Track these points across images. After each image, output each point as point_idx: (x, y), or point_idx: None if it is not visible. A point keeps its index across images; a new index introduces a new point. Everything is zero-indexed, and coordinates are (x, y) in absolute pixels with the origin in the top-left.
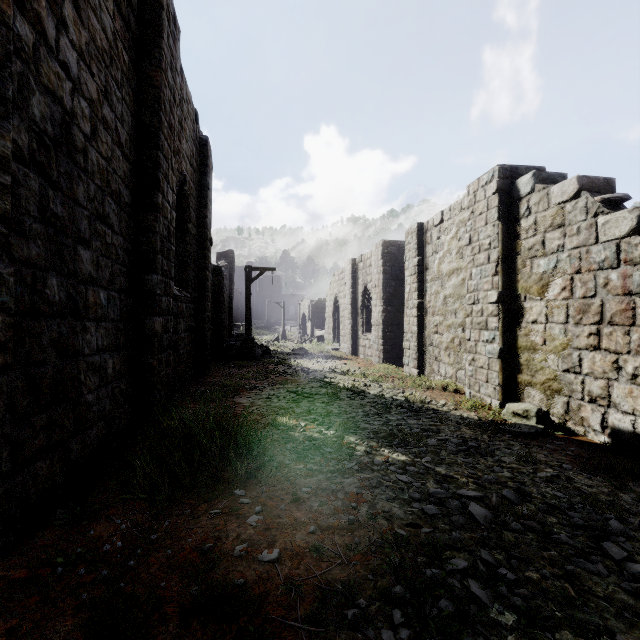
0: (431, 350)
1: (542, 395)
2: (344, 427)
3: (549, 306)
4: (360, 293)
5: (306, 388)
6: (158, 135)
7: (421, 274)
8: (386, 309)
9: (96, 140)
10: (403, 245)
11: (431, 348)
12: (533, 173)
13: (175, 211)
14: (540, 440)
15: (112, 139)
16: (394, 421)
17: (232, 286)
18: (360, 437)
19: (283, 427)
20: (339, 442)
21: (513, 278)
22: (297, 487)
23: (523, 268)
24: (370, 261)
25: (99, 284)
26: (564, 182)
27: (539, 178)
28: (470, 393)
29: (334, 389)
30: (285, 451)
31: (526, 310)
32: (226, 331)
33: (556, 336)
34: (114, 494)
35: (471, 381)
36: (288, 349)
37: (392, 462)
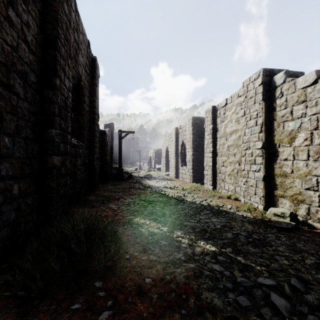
0: (220, 176)
1: (291, 203)
2: (173, 225)
3: (295, 150)
4: (180, 145)
5: (151, 197)
6: (56, 41)
7: (214, 134)
8: (194, 153)
9: (0, 30)
10: (203, 119)
11: (220, 174)
12: (285, 71)
13: (71, 93)
14: (295, 233)
15: (18, 35)
16: (203, 219)
17: (112, 142)
18: (184, 232)
19: (135, 225)
20: (171, 237)
21: (271, 134)
22: (142, 277)
23: (278, 128)
24: (185, 128)
25: (3, 132)
26: (306, 75)
27: (288, 74)
28: (244, 200)
29: (166, 198)
30: (135, 244)
31: (280, 153)
32: (109, 165)
33: (300, 168)
34: (0, 289)
35: (245, 194)
36: (142, 175)
37: (207, 252)
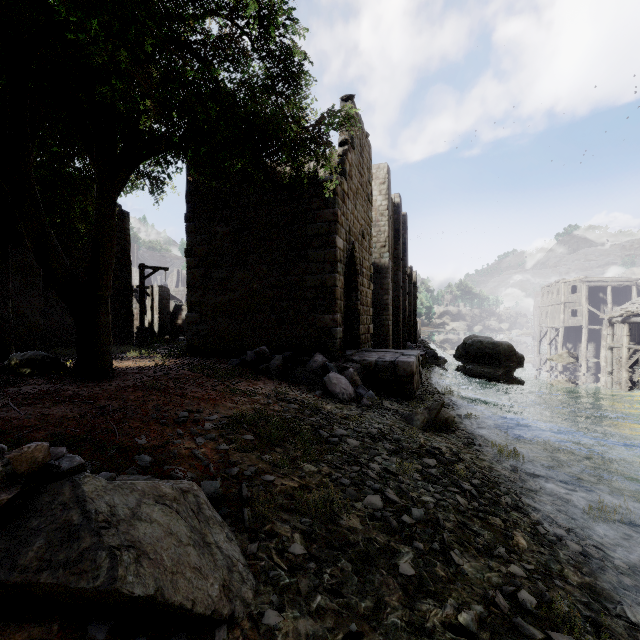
0: None
1: None
2: None
3: None
4: None
5: None
6: None
7: None
8: None
9: None
10: None
11: None
12: None
13: None
14: None
15: None
16: None
17: None
18: None
19: None
20: None
21: None
22: None
23: None
24: None
25: None
26: None
27: None
28: None
29: None
30: None
31: None
32: None
33: None
34: None
35: None
36: None
37: None
